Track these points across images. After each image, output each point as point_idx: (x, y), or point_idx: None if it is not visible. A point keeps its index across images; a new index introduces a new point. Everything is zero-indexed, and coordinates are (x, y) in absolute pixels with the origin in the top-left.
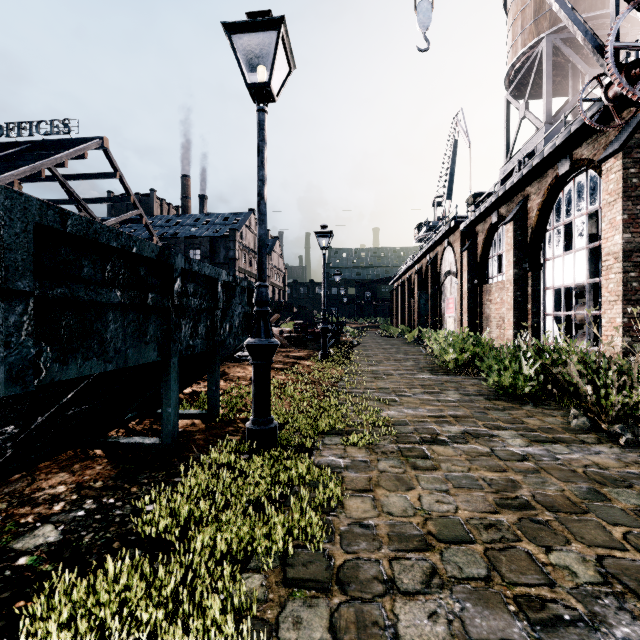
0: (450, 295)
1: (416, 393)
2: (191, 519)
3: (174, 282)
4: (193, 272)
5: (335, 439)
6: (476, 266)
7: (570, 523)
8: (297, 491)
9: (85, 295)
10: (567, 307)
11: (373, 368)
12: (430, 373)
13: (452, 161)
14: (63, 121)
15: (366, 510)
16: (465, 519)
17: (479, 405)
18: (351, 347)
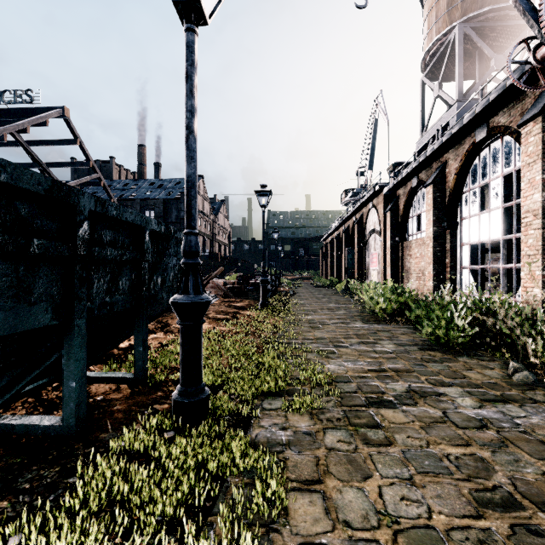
0: (374, 251)
1: (353, 343)
2: None
3: (78, 226)
4: (111, 217)
5: (275, 402)
6: (398, 225)
7: None
8: (229, 486)
9: None
10: (482, 261)
11: (309, 317)
12: (362, 322)
13: (373, 137)
14: (26, 91)
15: (316, 518)
16: (445, 531)
17: (416, 356)
18: (288, 297)
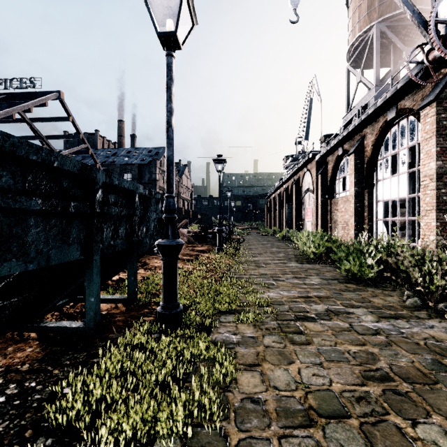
0: (308, 206)
1: (288, 278)
2: (103, 400)
3: (95, 193)
4: (114, 185)
5: (229, 317)
6: (327, 185)
7: (426, 394)
8: (198, 367)
9: (2, 202)
10: (393, 214)
11: (255, 259)
12: (297, 262)
13: (309, 113)
14: (30, 79)
15: (256, 385)
16: (339, 392)
17: (335, 287)
18: (239, 243)
